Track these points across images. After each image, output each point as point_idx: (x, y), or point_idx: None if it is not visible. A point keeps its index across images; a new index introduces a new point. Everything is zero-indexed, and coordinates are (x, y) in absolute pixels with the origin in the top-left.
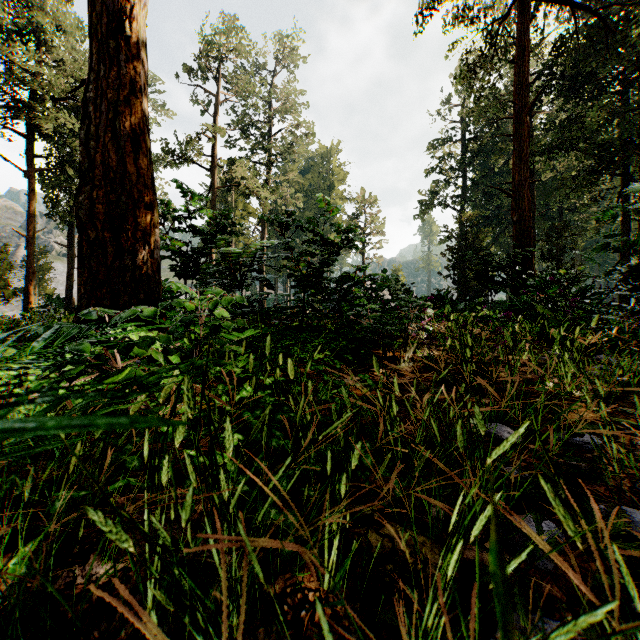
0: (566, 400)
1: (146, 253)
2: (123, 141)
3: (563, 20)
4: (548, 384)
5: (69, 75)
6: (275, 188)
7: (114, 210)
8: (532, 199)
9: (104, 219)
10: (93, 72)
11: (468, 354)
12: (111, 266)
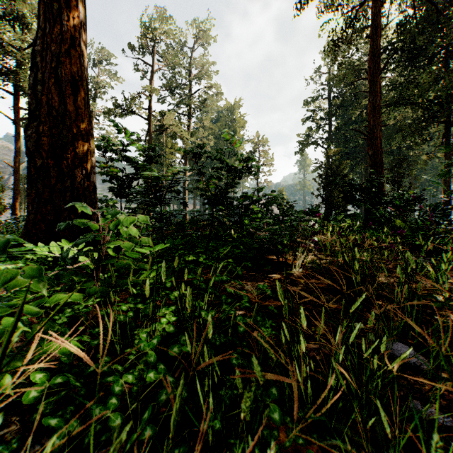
0: (448, 309)
1: (83, 177)
2: (64, 85)
3: (402, 10)
4: (438, 298)
5: None
6: (194, 132)
7: (56, 142)
8: None
9: (48, 149)
10: (40, 30)
11: (357, 266)
12: (54, 187)
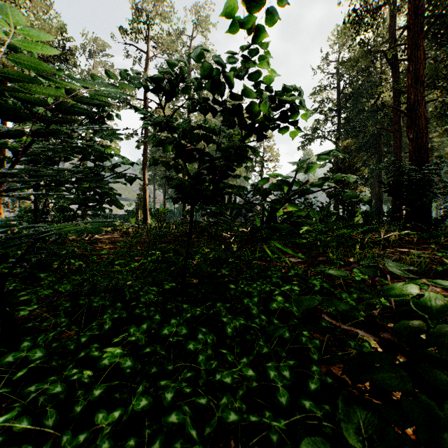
0: None
1: None
2: None
3: None
4: None
5: None
6: None
7: None
8: (399, 129)
9: None
10: None
11: None
12: None
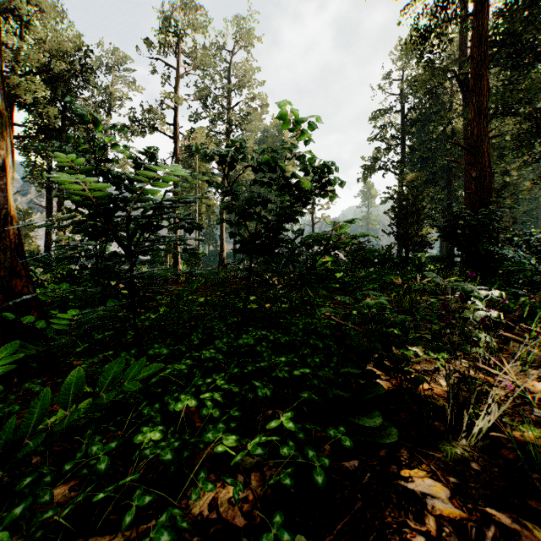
0: None
1: None
2: None
3: None
4: None
5: (44, 50)
6: None
7: None
8: None
9: None
10: None
11: None
12: None
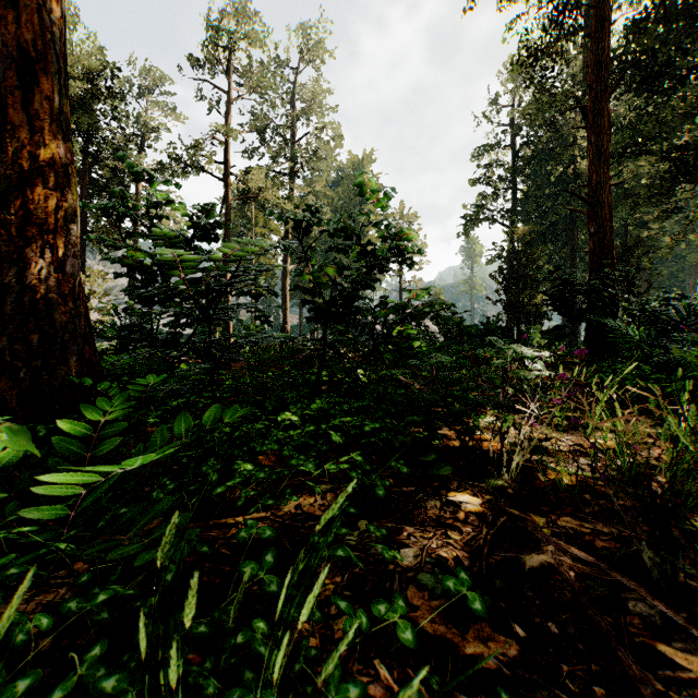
0: None
1: (46, 263)
2: (2, 68)
3: (632, 4)
4: None
5: None
6: None
7: None
8: None
9: None
10: None
11: None
12: None
